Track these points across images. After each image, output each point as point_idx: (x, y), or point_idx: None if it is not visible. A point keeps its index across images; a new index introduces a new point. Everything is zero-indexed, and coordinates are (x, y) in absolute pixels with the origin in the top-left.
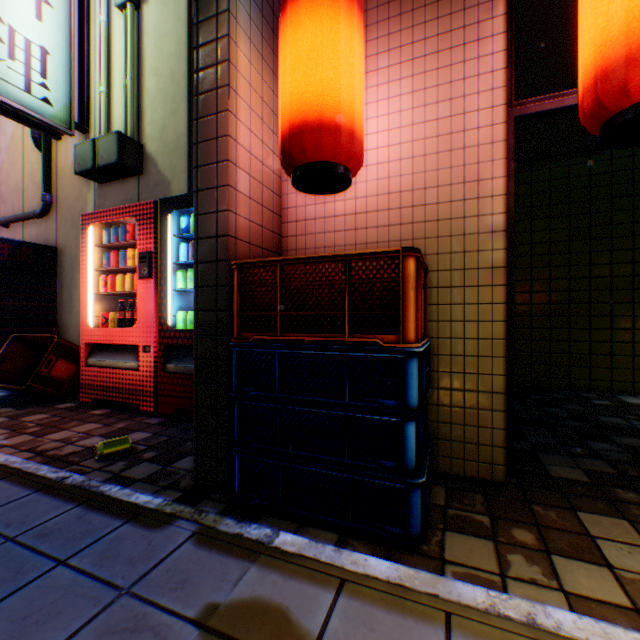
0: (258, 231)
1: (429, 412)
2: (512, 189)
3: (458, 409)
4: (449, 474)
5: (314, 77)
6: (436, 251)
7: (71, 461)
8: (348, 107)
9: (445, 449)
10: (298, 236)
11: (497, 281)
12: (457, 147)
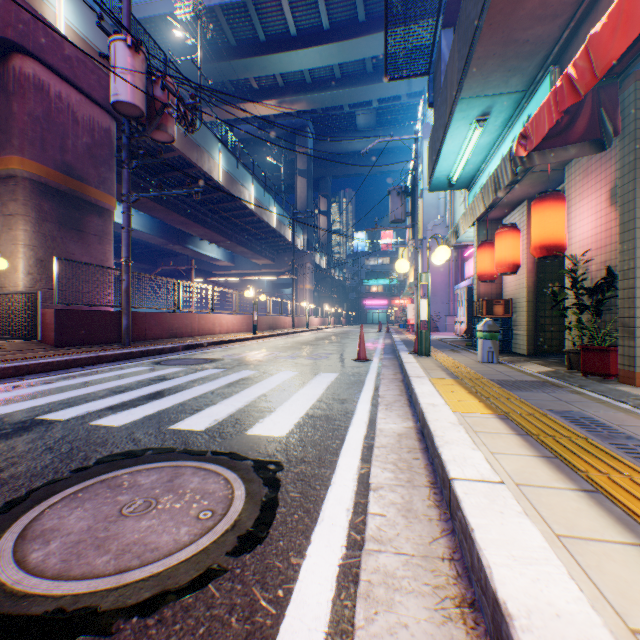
0: (488, 290)
1: (517, 337)
2: (534, 273)
3: (520, 336)
4: (521, 354)
5: (477, 266)
6: (518, 293)
7: (461, 345)
8: (483, 269)
9: (519, 347)
10: (503, 289)
11: (524, 301)
12: (520, 264)
